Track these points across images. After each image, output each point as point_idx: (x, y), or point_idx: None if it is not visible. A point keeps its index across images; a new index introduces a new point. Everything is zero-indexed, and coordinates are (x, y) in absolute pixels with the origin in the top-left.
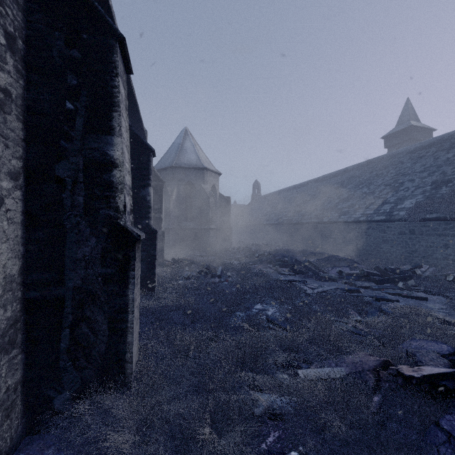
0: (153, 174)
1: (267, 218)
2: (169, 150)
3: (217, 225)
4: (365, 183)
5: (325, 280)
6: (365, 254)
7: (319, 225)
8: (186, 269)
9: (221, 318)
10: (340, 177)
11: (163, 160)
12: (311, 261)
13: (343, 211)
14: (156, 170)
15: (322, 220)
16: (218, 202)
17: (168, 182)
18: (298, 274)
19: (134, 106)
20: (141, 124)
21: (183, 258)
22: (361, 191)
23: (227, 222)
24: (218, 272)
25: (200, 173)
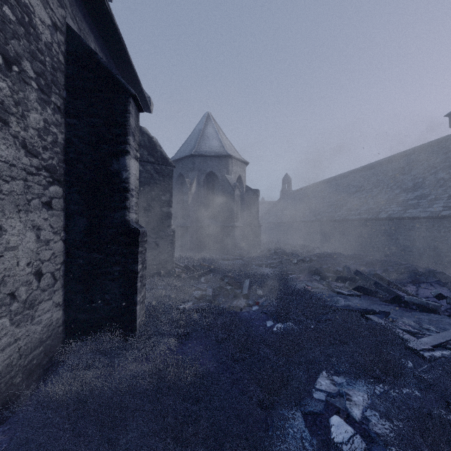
0: (159, 155)
1: (301, 215)
2: (189, 137)
3: (244, 223)
4: (439, 166)
5: (415, 309)
6: (450, 263)
7: (373, 221)
8: (202, 280)
9: (249, 447)
10: (397, 163)
11: (182, 149)
12: (380, 274)
13: (410, 203)
14: (174, 160)
15: (378, 216)
16: (245, 196)
17: (187, 173)
18: (363, 294)
19: (118, 43)
20: (137, 82)
21: (200, 264)
22: (435, 177)
23: (255, 219)
24: (244, 289)
25: (224, 161)
